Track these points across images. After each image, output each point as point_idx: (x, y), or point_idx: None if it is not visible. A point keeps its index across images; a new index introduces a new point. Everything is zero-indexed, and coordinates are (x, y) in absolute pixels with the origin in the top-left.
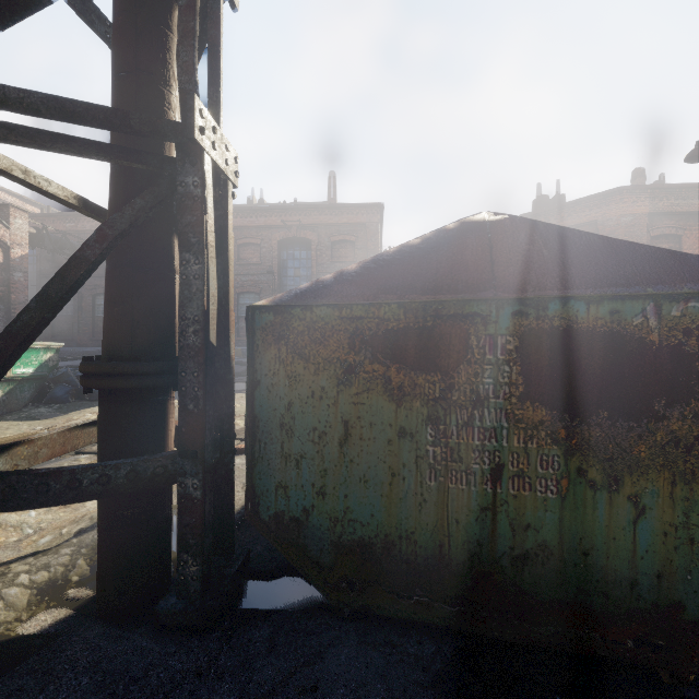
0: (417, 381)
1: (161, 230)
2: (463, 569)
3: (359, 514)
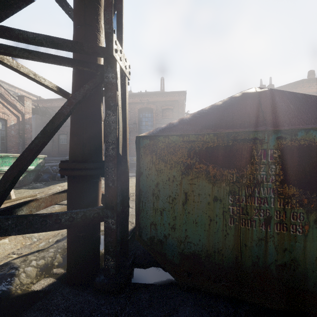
0: (223, 173)
1: (95, 100)
2: (249, 270)
3: (193, 239)
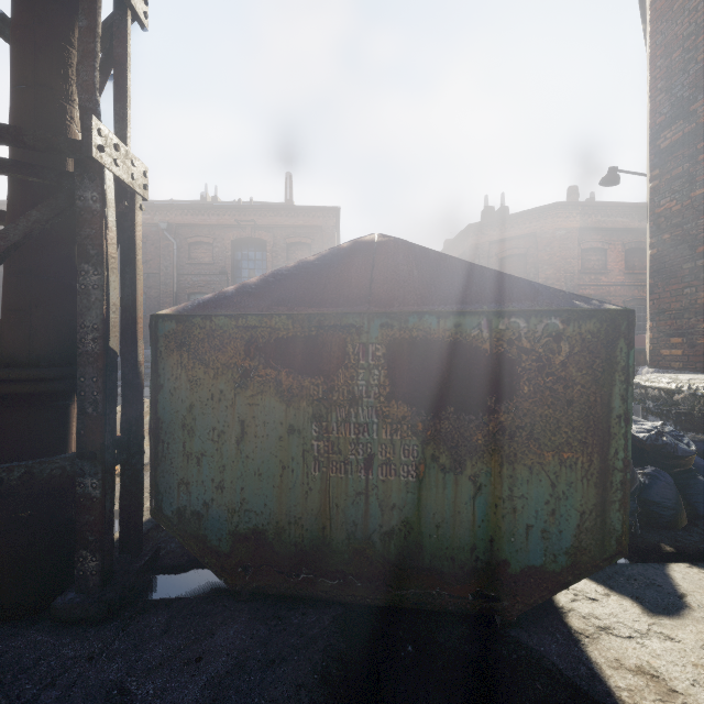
0: (304, 384)
1: (62, 240)
2: (342, 547)
3: (254, 505)
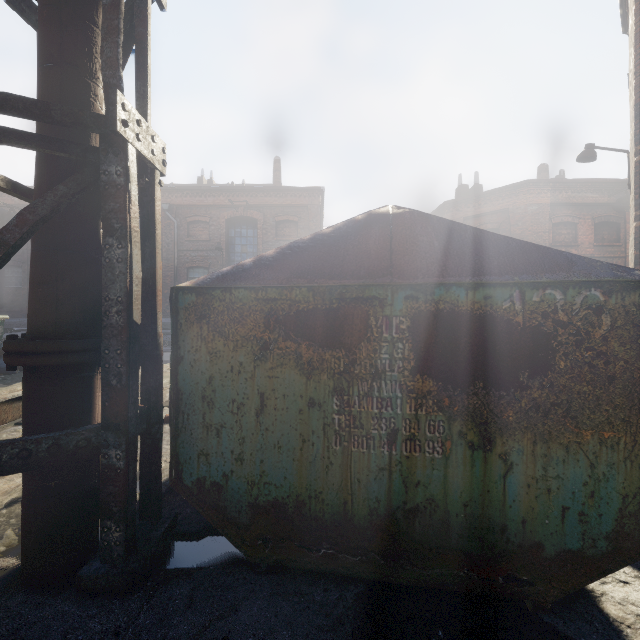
0: (325, 357)
1: (86, 215)
2: (364, 523)
3: (274, 478)
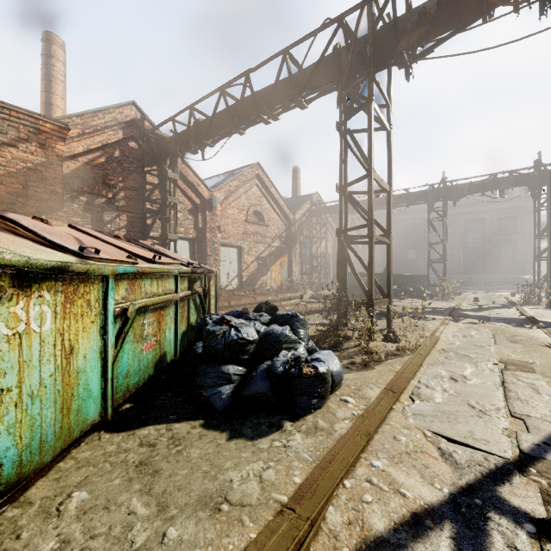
0: None
1: None
2: None
3: None
